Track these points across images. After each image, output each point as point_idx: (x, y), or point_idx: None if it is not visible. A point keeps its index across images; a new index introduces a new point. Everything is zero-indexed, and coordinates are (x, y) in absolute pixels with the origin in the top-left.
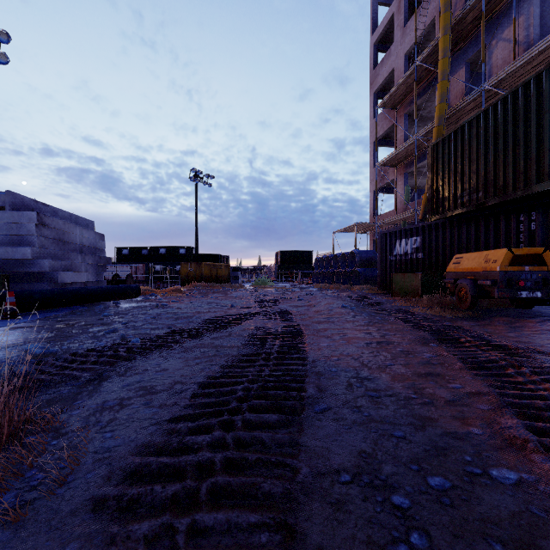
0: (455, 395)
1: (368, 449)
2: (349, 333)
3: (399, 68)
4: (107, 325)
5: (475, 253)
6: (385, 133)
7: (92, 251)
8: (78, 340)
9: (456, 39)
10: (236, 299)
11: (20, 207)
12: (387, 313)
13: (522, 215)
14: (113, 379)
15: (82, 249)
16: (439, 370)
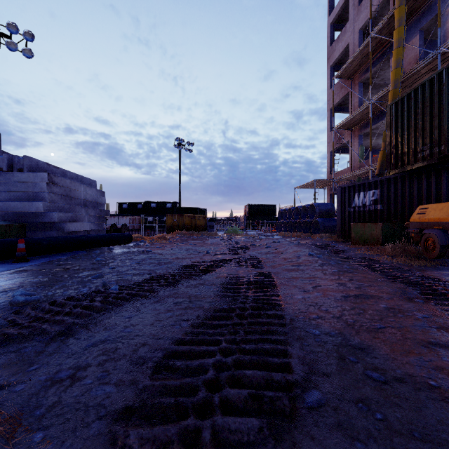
0: None
1: None
2: (321, 282)
3: (354, 42)
4: (97, 269)
5: (443, 203)
6: (341, 101)
7: (94, 205)
8: (65, 286)
9: (410, 10)
10: (211, 246)
11: (35, 169)
12: (352, 261)
13: None
14: (80, 335)
15: (86, 203)
16: (444, 338)
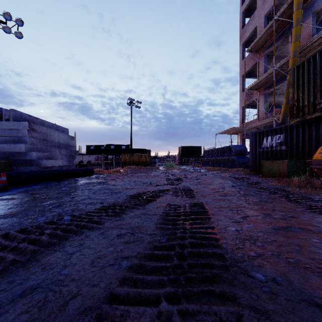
0: None
1: None
2: (248, 213)
3: (260, 25)
4: (59, 199)
5: None
6: (250, 69)
7: (66, 146)
8: (27, 215)
9: None
10: (153, 178)
11: (19, 119)
12: (267, 191)
13: None
14: (16, 276)
15: (59, 145)
16: None
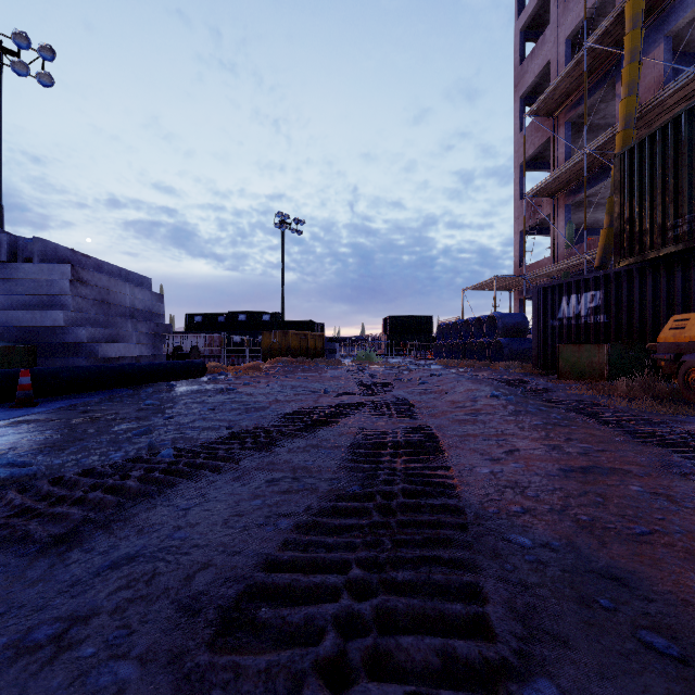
0: None
1: None
2: (518, 444)
3: (557, 59)
4: (143, 420)
5: None
6: (536, 152)
7: (147, 316)
8: (86, 448)
9: (650, 4)
10: (332, 381)
11: (52, 259)
12: (563, 406)
13: None
14: (94, 543)
15: (134, 314)
16: None
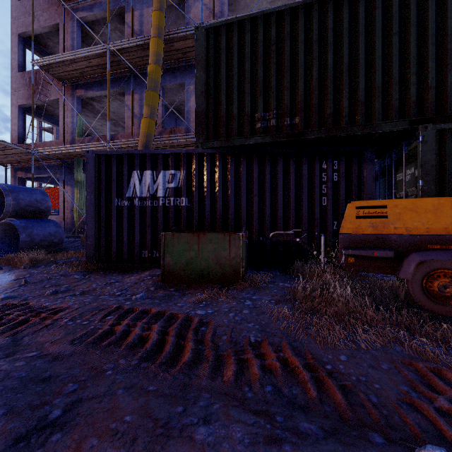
0: None
1: None
2: None
3: None
4: None
5: (429, 198)
6: (41, 31)
7: None
8: None
9: None
10: None
11: None
12: None
13: (324, 162)
14: None
15: None
16: None
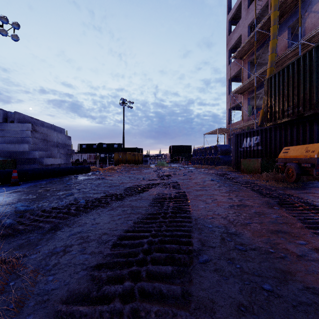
0: (303, 251)
1: (245, 302)
2: (217, 198)
3: (244, 34)
4: (68, 190)
5: (298, 146)
6: (235, 74)
7: (63, 146)
8: (49, 200)
9: (282, 14)
10: (146, 174)
11: (22, 121)
12: (240, 184)
13: None
14: (64, 229)
15: (58, 145)
16: (285, 228)
